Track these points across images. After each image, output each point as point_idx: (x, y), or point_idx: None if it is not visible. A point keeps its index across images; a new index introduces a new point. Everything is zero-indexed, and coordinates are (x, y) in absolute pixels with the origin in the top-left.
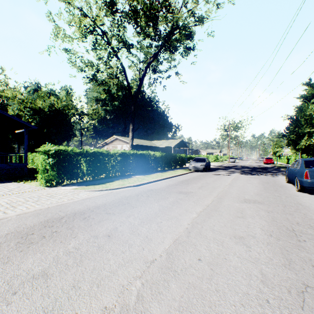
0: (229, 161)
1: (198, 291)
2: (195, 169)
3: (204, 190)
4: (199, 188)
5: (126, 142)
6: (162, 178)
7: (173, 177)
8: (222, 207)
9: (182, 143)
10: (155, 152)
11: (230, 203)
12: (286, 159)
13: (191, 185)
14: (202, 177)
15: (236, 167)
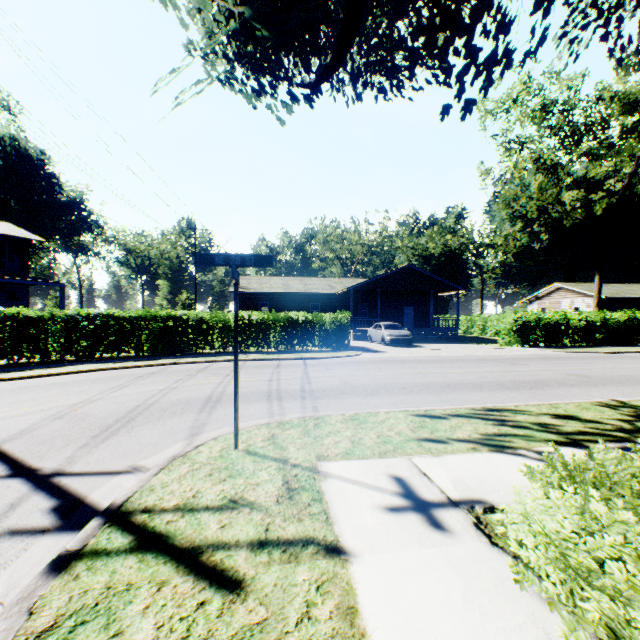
0: None
1: (636, 370)
2: None
3: None
4: None
5: (581, 293)
6: None
7: None
8: None
9: None
10: None
11: None
12: None
13: None
14: None
15: None
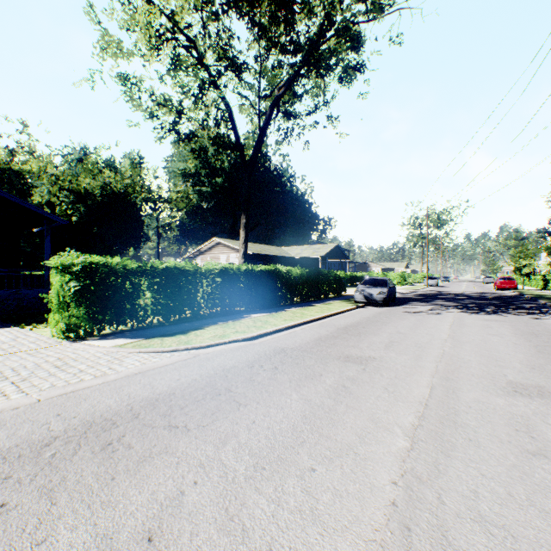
0: (427, 283)
1: None
2: (367, 300)
3: (401, 353)
4: (387, 347)
5: (236, 248)
6: (304, 320)
7: (325, 319)
8: (465, 412)
9: (338, 250)
10: (289, 267)
11: (480, 397)
12: (542, 281)
13: (367, 338)
14: (385, 318)
15: (445, 296)
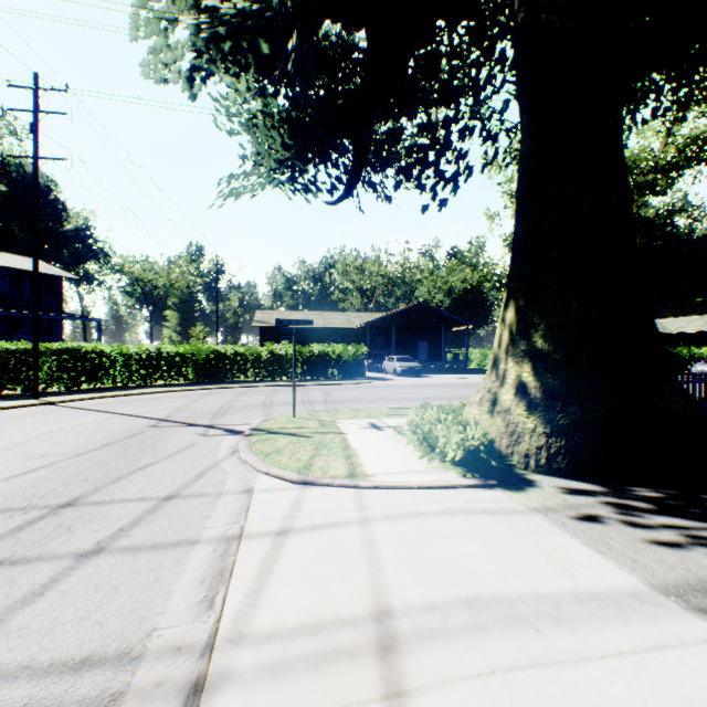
0: None
1: None
2: (701, 373)
3: None
4: None
5: None
6: None
7: None
8: None
9: None
10: None
11: None
12: None
13: None
14: None
15: None
